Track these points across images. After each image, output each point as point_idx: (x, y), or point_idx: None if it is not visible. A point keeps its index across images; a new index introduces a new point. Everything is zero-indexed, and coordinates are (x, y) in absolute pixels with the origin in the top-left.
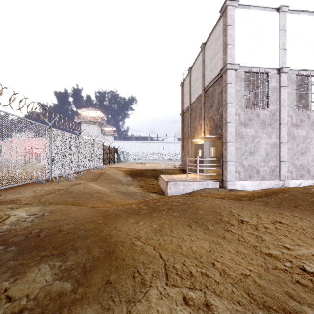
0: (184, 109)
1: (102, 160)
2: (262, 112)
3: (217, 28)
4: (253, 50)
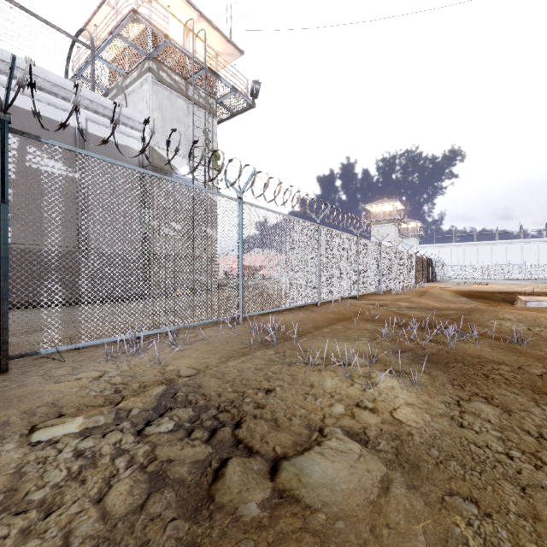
0: None
1: (415, 277)
2: None
3: None
4: None
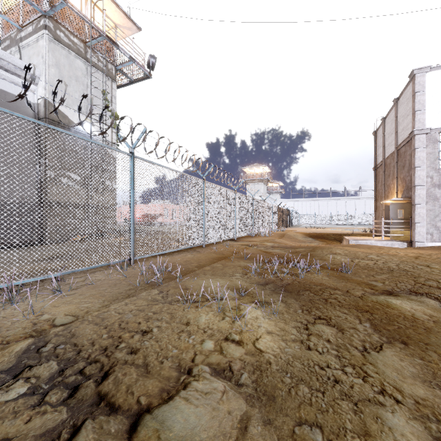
0: (377, 163)
1: (277, 223)
2: None
3: (408, 89)
4: None
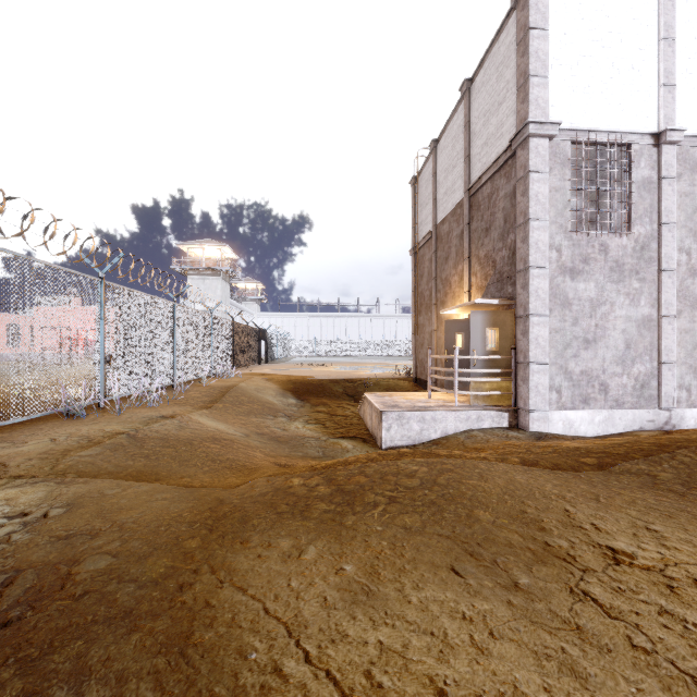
0: (420, 238)
1: (232, 358)
2: (616, 241)
3: (503, 40)
4: (593, 90)
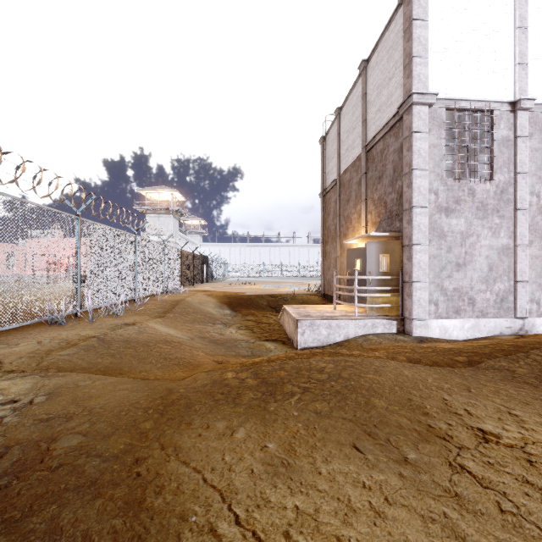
0: (327, 185)
1: (180, 278)
2: (481, 186)
3: (392, 29)
4: (463, 68)
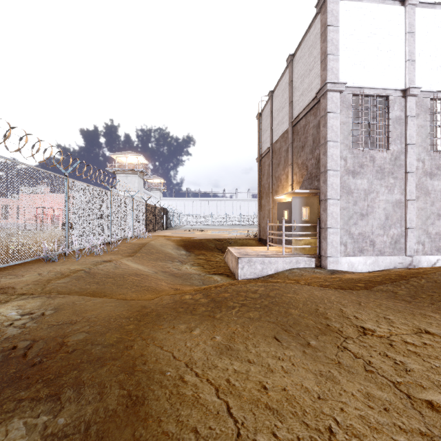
0: (262, 151)
1: (145, 226)
2: (380, 154)
3: (312, 31)
4: (366, 63)
